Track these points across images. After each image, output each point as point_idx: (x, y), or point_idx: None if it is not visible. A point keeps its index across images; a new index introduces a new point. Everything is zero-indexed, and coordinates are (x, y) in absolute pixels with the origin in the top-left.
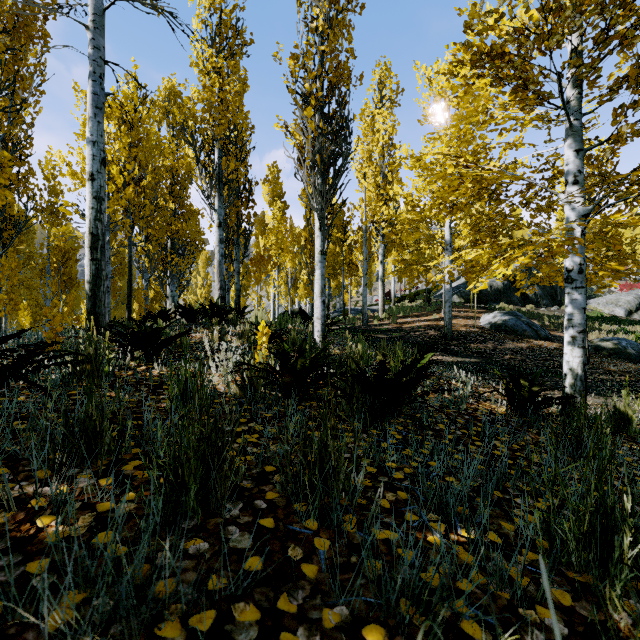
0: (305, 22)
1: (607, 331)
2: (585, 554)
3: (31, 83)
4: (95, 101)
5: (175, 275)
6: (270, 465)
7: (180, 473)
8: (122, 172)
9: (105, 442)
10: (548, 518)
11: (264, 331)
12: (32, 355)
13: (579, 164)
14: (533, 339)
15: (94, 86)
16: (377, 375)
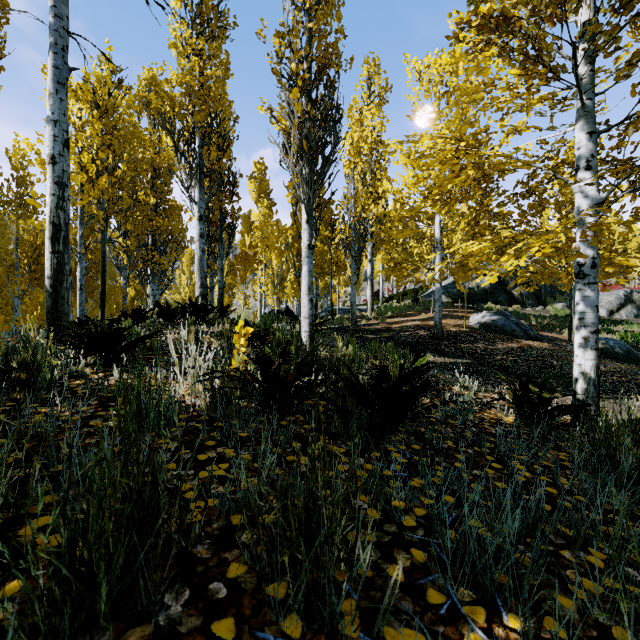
0: None
1: None
2: None
3: None
4: (57, 76)
5: (156, 273)
6: (239, 513)
7: (86, 556)
8: (95, 161)
9: None
10: None
11: (242, 332)
12: None
13: (592, 148)
14: (522, 339)
15: (55, 59)
16: (375, 384)
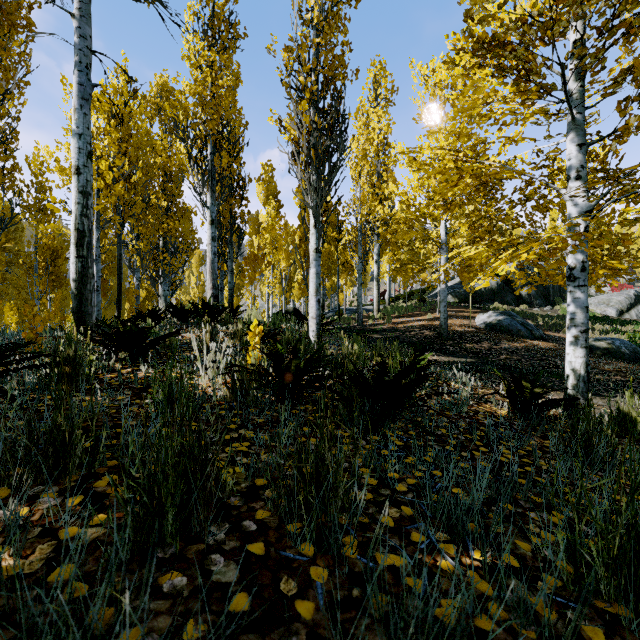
0: (300, 14)
1: (600, 331)
2: (615, 581)
3: (15, 73)
4: (81, 92)
5: (167, 274)
6: (261, 478)
7: (156, 493)
8: (111, 168)
9: (75, 455)
10: (572, 540)
11: (256, 331)
12: (1, 357)
13: (582, 159)
14: (528, 339)
15: (80, 76)
16: (376, 377)
